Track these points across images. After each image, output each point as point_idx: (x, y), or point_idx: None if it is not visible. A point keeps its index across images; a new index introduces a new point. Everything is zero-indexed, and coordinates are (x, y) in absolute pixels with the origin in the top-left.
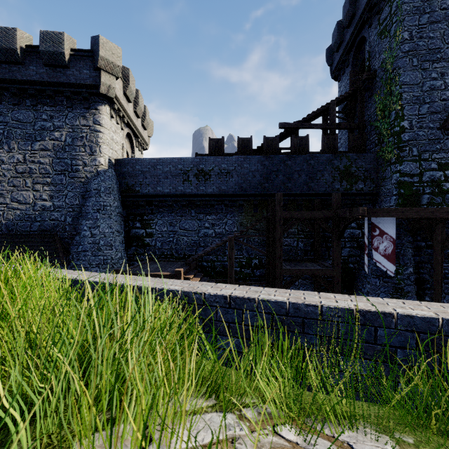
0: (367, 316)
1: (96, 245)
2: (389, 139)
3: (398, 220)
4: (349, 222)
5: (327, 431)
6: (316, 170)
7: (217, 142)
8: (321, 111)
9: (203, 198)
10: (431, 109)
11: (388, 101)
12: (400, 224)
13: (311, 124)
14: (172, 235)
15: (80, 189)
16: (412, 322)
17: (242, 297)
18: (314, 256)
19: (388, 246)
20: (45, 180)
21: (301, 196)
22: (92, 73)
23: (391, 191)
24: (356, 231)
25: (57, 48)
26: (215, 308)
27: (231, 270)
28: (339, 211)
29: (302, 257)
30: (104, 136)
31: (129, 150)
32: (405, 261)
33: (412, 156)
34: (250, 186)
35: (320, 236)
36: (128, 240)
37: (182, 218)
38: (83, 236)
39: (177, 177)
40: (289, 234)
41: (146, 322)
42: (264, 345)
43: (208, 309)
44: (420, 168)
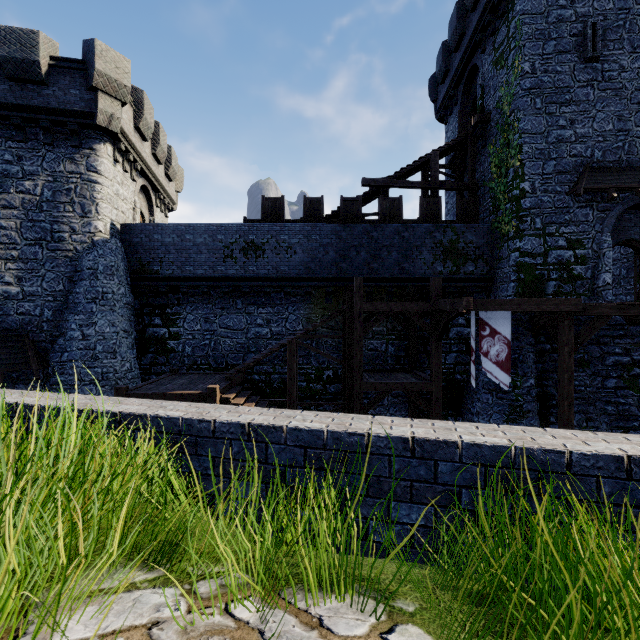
0: (426, 446)
1: (90, 352)
2: (506, 205)
3: (517, 315)
4: (450, 318)
5: (303, 604)
6: (412, 245)
7: (275, 202)
8: (420, 165)
9: (253, 282)
10: (559, 167)
11: (505, 154)
12: (519, 320)
13: (406, 182)
14: (209, 336)
15: (65, 267)
16: (479, 453)
17: (265, 424)
18: (409, 364)
19: (501, 350)
20: (10, 254)
21: (391, 281)
22: (84, 94)
23: (509, 275)
24: (464, 330)
25: (28, 53)
26: (229, 441)
27: (292, 386)
28: (439, 303)
29: (392, 365)
30: (104, 189)
31: (145, 211)
32: (524, 370)
33: (535, 229)
34: (321, 266)
35: (418, 337)
36: (141, 344)
37: (223, 311)
38: (70, 338)
39: (215, 251)
40: (375, 334)
41: (61, 466)
42: (250, 492)
43: (219, 444)
44: (545, 246)
